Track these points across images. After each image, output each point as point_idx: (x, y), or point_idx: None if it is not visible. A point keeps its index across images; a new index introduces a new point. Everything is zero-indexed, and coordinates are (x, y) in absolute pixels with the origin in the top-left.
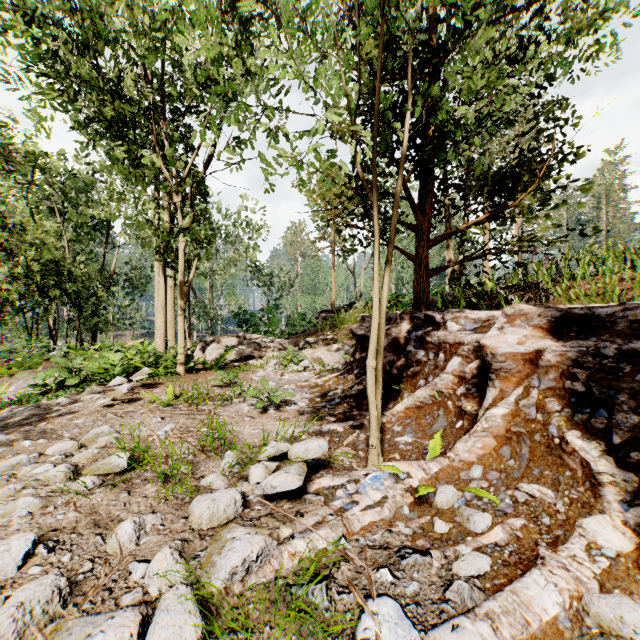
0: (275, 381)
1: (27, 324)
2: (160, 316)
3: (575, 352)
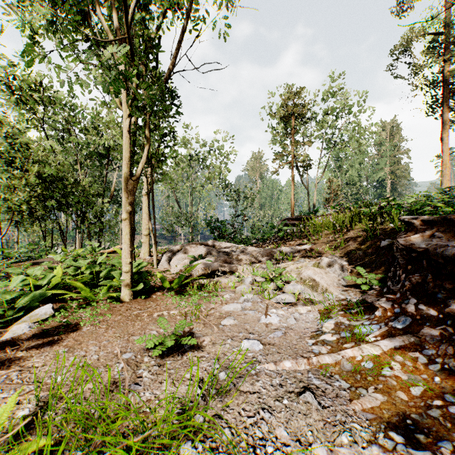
0: (259, 333)
1: (41, 230)
2: None
3: None
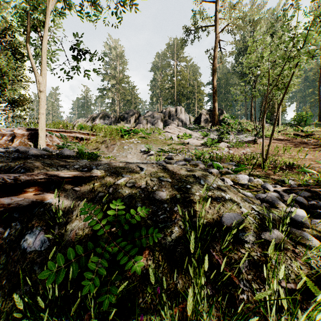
0: None
1: None
2: None
3: (29, 133)
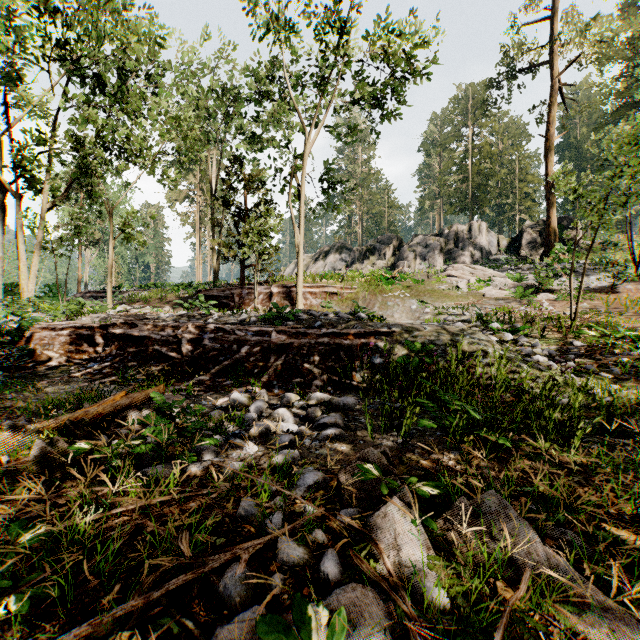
0: None
1: None
2: (33, 281)
3: (284, 291)
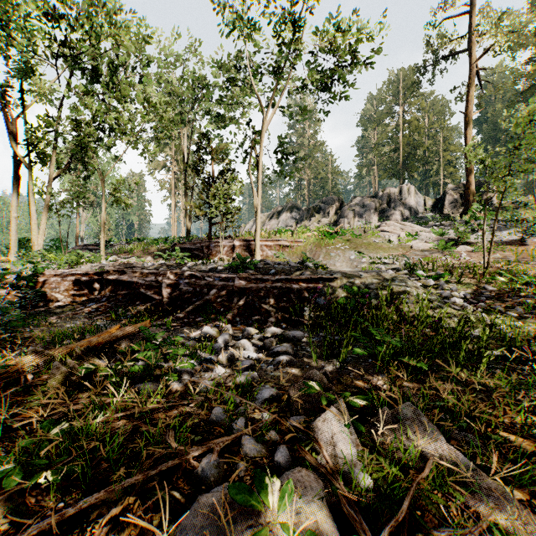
0: None
1: None
2: (42, 237)
3: (245, 244)
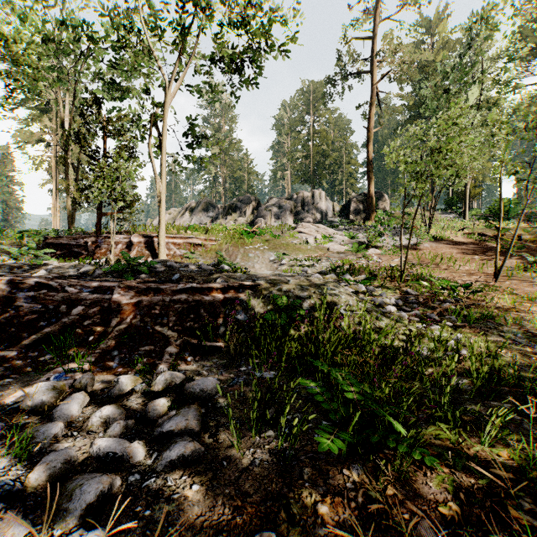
0: None
1: None
2: None
3: (146, 241)
